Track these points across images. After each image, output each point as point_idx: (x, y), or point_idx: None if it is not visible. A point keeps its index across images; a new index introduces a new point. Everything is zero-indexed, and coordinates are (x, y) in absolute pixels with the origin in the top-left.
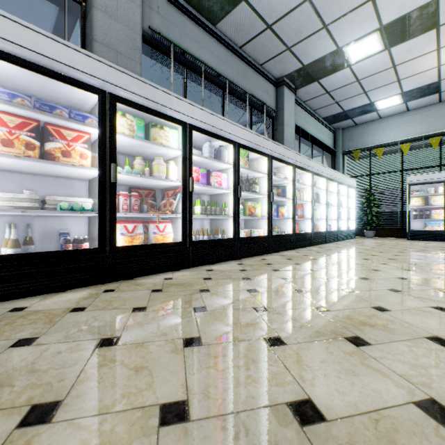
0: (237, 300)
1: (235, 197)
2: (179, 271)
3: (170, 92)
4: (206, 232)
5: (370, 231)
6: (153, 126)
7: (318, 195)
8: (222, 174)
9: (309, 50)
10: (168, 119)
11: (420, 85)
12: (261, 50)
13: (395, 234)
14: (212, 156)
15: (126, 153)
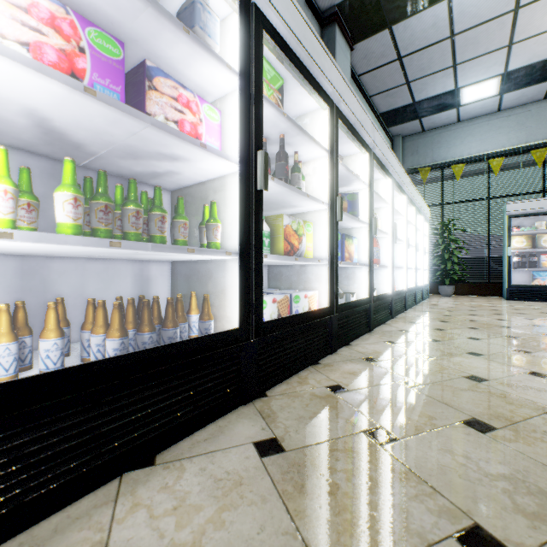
0: None
1: (247, 185)
2: None
3: None
4: (117, 318)
5: (449, 286)
6: None
7: (395, 225)
8: (200, 102)
9: None
10: None
11: (534, 61)
12: None
13: (479, 291)
14: None
15: None
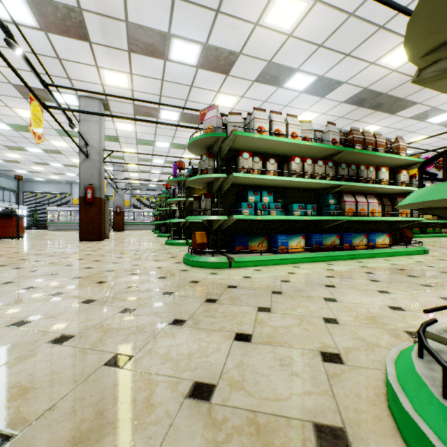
0: None
1: None
2: None
3: None
4: None
5: (34, 227)
6: None
7: None
8: None
9: (0, 168)
10: None
11: (49, 179)
12: None
13: (46, 228)
14: None
15: None
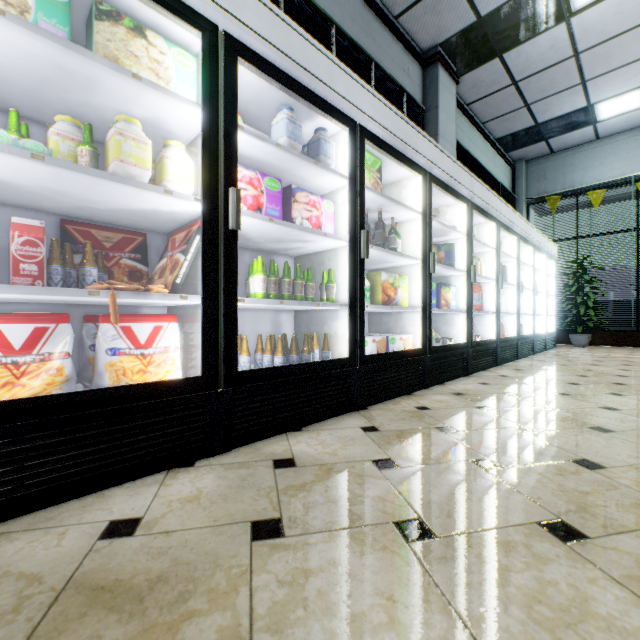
0: None
1: (354, 256)
2: (188, 469)
3: None
4: (281, 345)
5: (583, 334)
6: (104, 14)
7: (504, 268)
8: (321, 200)
9: None
10: None
11: None
12: None
13: (625, 340)
14: (296, 148)
15: (46, 119)
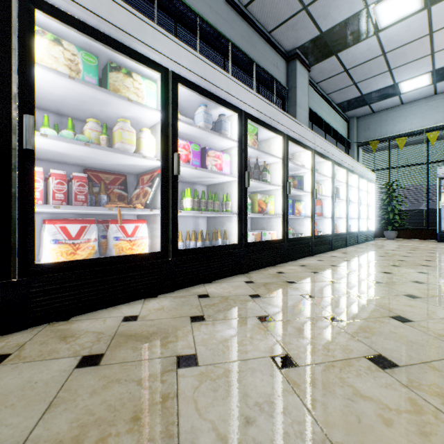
0: (258, 405)
1: (241, 186)
2: (154, 298)
3: (141, 16)
4: (200, 236)
5: (392, 231)
6: (113, 68)
7: (338, 189)
8: (222, 154)
9: (329, 10)
10: (137, 57)
11: None
12: (270, 10)
13: (419, 235)
14: (208, 127)
15: (77, 117)
